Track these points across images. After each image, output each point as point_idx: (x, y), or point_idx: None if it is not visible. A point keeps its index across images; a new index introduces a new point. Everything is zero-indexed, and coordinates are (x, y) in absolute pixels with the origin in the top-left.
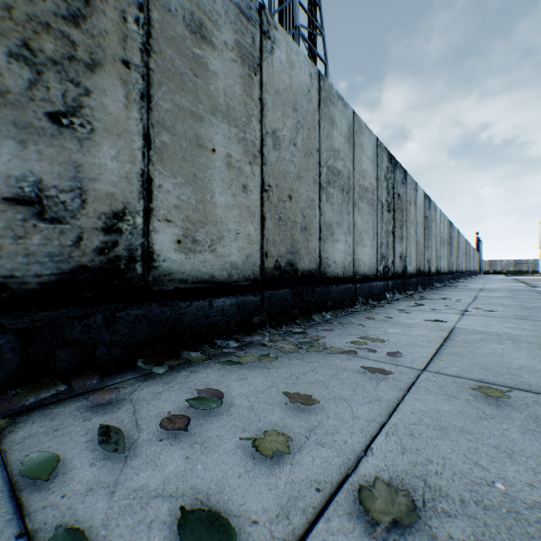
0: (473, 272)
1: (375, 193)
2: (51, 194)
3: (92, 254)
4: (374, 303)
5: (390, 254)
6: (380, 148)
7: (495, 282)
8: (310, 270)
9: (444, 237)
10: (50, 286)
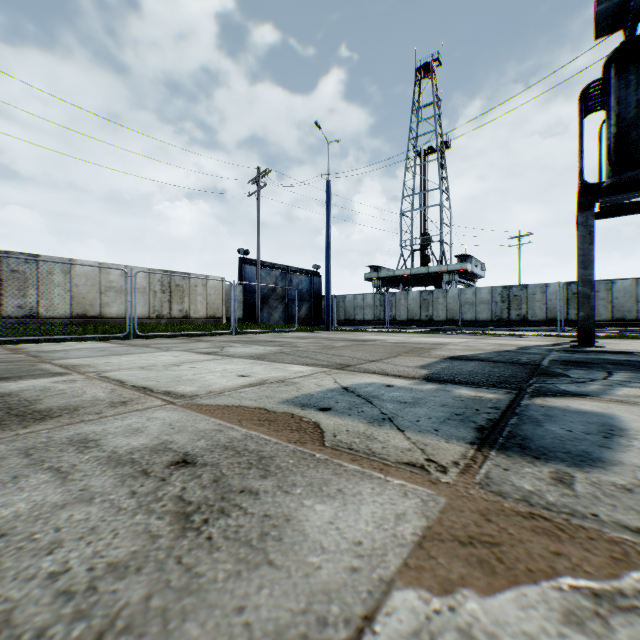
0: None
1: None
2: None
3: None
4: None
5: None
6: None
7: None
8: (630, 319)
9: None
10: None
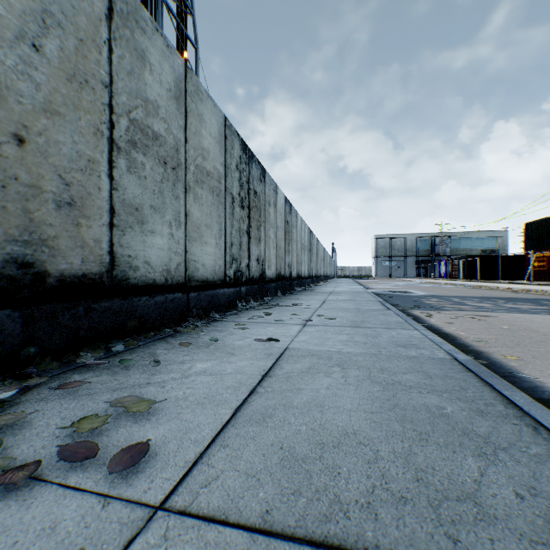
0: (330, 276)
1: (223, 182)
2: None
3: None
4: (215, 316)
5: (244, 257)
6: (230, 131)
7: (344, 285)
8: (86, 274)
9: (305, 243)
10: None
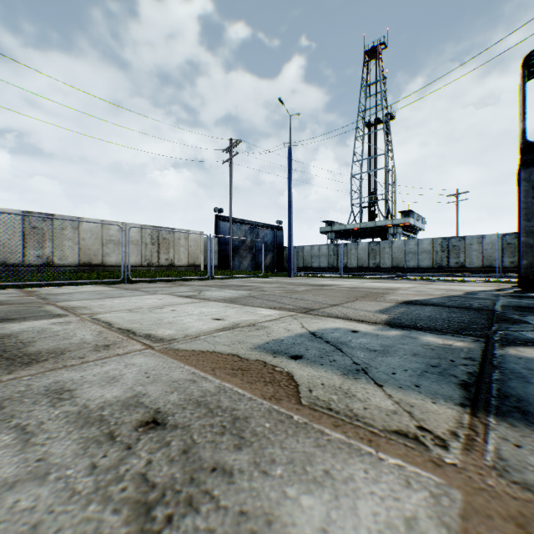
0: None
1: None
2: (512, 262)
3: (515, 265)
4: None
5: None
6: None
7: None
8: None
9: None
10: (511, 268)
